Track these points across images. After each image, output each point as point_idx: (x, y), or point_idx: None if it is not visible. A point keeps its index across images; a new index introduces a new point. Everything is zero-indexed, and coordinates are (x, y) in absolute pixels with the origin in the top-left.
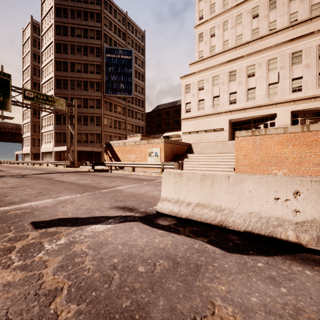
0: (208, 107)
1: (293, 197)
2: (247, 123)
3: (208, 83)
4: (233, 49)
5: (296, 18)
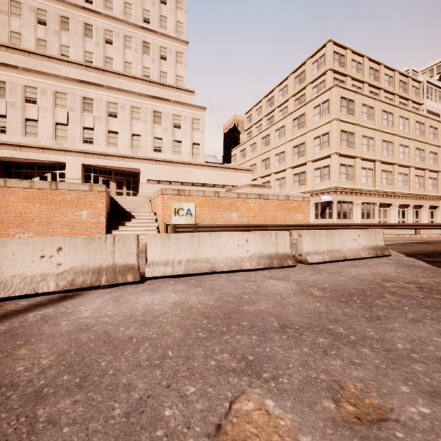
0: None
1: None
2: (29, 168)
3: None
4: (3, 48)
5: (92, 60)
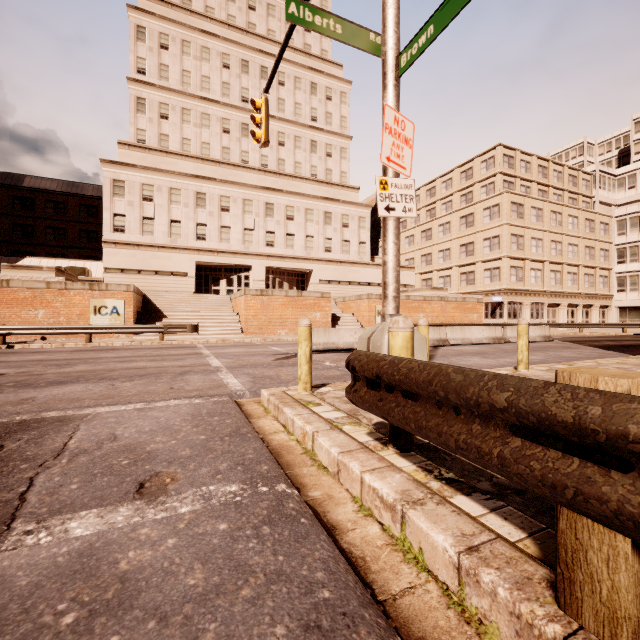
0: (161, 233)
1: (355, 334)
2: (217, 271)
3: (161, 194)
4: (200, 160)
5: (267, 163)
